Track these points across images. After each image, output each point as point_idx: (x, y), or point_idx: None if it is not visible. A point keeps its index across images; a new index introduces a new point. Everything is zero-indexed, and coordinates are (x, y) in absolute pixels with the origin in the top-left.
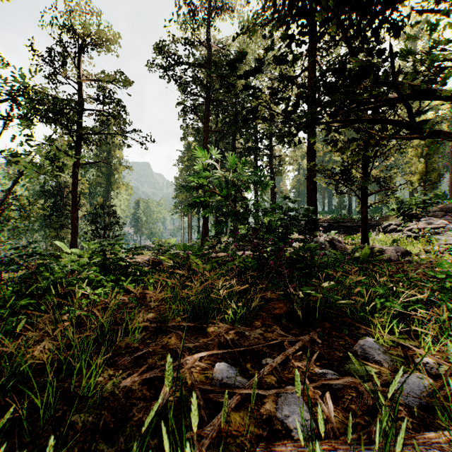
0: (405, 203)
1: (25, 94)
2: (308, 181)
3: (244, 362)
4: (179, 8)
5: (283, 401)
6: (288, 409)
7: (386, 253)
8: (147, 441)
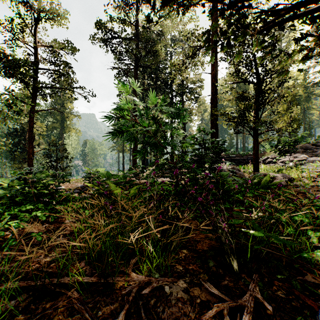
0: (280, 142)
1: None
2: (212, 124)
3: None
4: None
5: None
6: None
7: (277, 179)
8: None
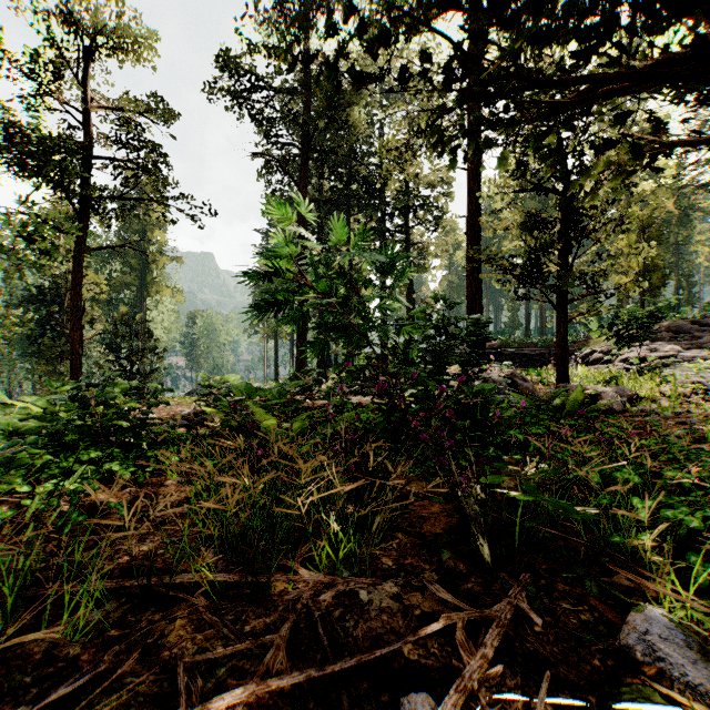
0: (619, 317)
1: None
2: (469, 279)
3: (351, 709)
4: None
5: None
6: None
7: (604, 399)
8: None
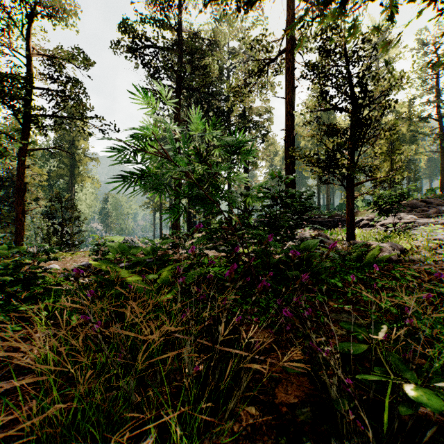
0: (381, 197)
1: None
2: (287, 171)
3: None
4: None
5: None
6: None
7: (384, 251)
8: None
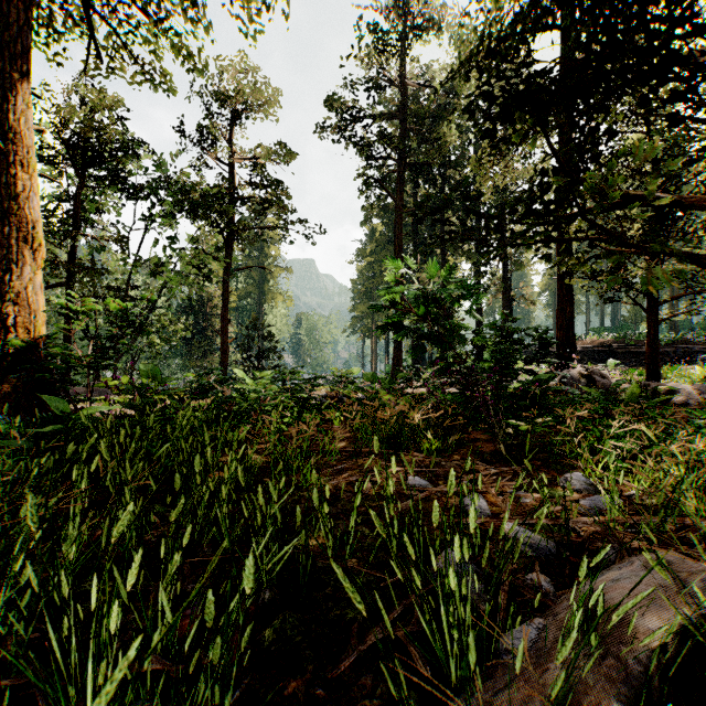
0: None
1: (170, 187)
2: (560, 282)
3: (436, 480)
4: (359, 38)
5: (466, 498)
6: (469, 502)
7: (680, 395)
8: (358, 508)
